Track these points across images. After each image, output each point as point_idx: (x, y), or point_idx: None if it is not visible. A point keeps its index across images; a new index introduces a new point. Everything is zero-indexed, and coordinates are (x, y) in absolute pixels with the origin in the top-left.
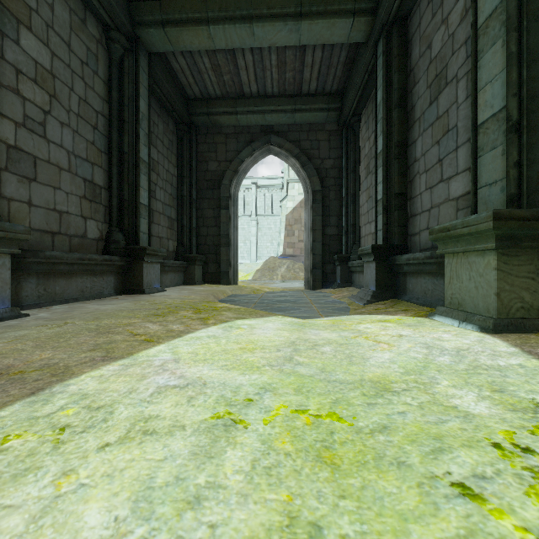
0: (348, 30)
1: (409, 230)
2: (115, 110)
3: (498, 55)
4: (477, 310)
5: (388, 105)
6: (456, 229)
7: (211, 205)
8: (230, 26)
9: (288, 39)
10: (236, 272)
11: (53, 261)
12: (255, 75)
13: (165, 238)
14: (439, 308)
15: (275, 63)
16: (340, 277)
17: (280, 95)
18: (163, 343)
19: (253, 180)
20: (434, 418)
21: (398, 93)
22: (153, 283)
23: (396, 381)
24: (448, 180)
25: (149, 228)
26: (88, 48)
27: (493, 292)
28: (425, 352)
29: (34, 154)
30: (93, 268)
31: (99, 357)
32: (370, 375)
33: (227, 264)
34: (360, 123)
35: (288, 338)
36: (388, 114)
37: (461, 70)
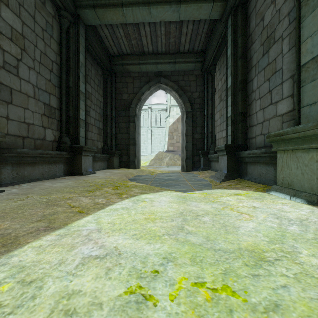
0: (209, 11)
1: (248, 135)
2: (64, 60)
3: (316, 17)
4: (303, 189)
5: (235, 57)
6: (287, 134)
7: (124, 120)
8: (136, 8)
9: (172, 16)
10: (139, 161)
11: (22, 155)
12: (151, 40)
13: (96, 140)
14: (274, 186)
15: (164, 32)
16: (203, 164)
17: (166, 53)
18: (91, 214)
19: (149, 106)
20: (315, 293)
21: (241, 49)
22: (88, 168)
23: (266, 250)
24: (276, 103)
25: (85, 134)
26: (47, 20)
27: (316, 177)
28: (277, 222)
29: (10, 86)
30: (49, 159)
31: (43, 227)
32: (245, 243)
33: (134, 156)
34: (215, 70)
35: (177, 209)
36: (235, 63)
37: (285, 32)
